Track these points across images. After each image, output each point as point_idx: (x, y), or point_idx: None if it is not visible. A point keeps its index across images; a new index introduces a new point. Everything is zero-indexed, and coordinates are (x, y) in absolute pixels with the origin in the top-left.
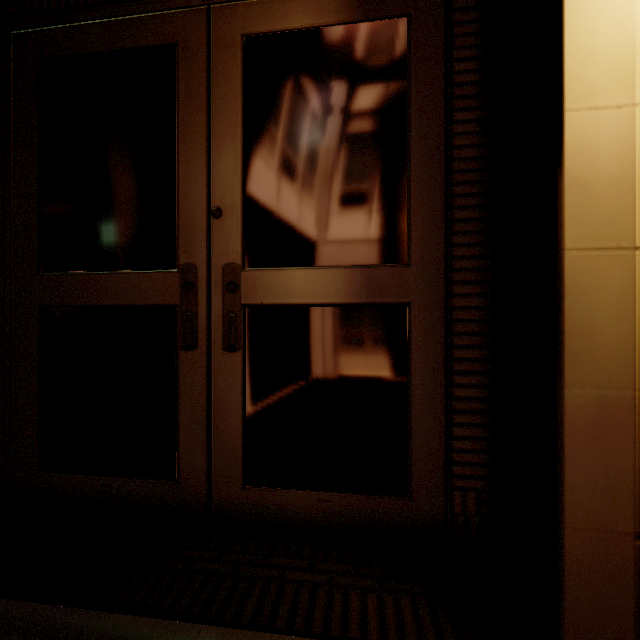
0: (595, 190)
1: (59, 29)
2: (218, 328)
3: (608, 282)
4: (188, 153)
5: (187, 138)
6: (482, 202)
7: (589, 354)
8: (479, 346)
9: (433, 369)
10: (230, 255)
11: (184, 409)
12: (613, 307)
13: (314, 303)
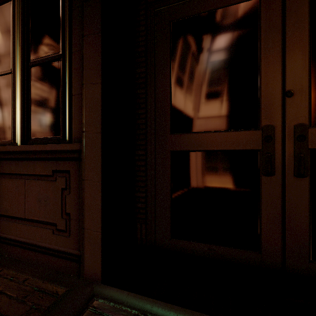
0: None
1: (182, 3)
2: (290, 163)
3: None
4: (268, 60)
5: (267, 51)
6: None
7: None
8: None
9: None
10: (299, 119)
11: (265, 210)
12: None
13: None
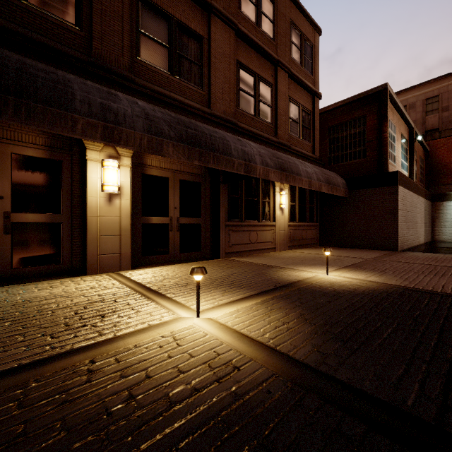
0: (92, 208)
1: None
2: (2, 228)
3: (94, 221)
4: None
5: None
6: (80, 202)
7: (91, 231)
8: (79, 231)
9: (68, 236)
10: (7, 209)
11: None
12: (95, 224)
13: (36, 222)
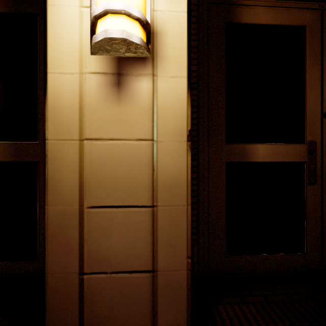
0: (62, 112)
1: None
2: None
3: (67, 155)
4: None
5: None
6: None
7: (59, 189)
8: None
9: None
10: None
11: None
12: (69, 167)
13: None
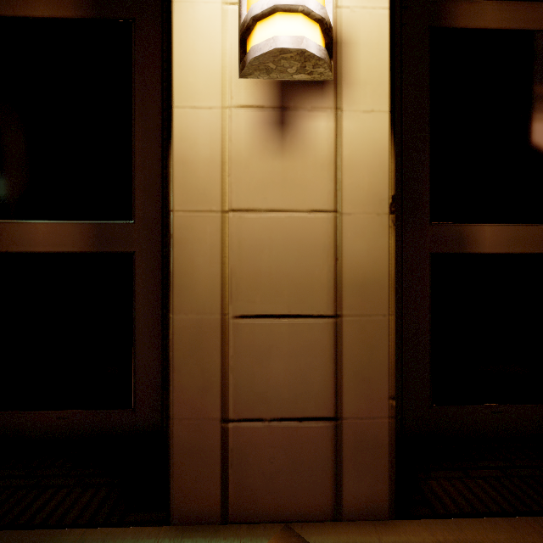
0: (195, 168)
1: None
2: None
3: (203, 236)
4: None
5: None
6: None
7: (191, 289)
8: None
9: (153, 305)
10: None
11: None
12: (207, 254)
13: (54, 251)
